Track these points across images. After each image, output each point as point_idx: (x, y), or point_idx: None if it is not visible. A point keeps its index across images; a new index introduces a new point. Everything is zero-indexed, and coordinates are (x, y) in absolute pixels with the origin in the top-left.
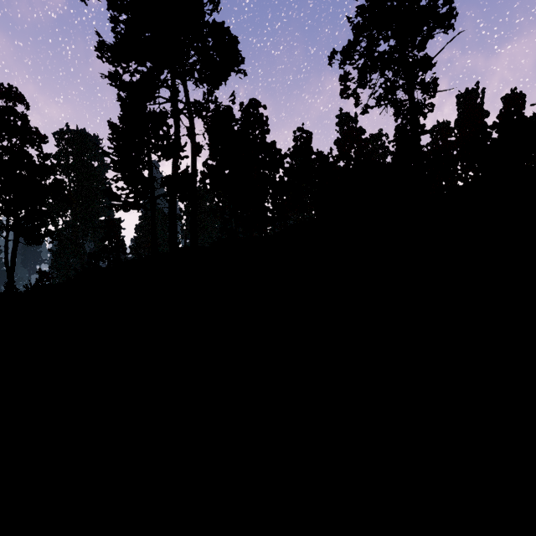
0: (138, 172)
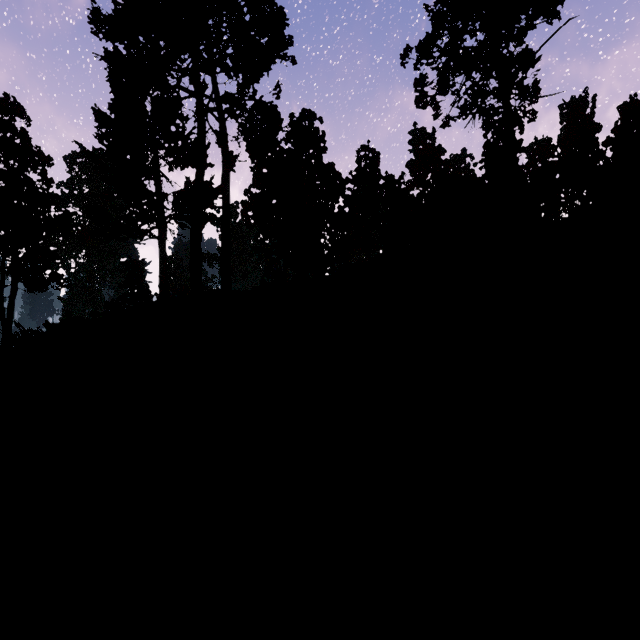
0: (138, 182)
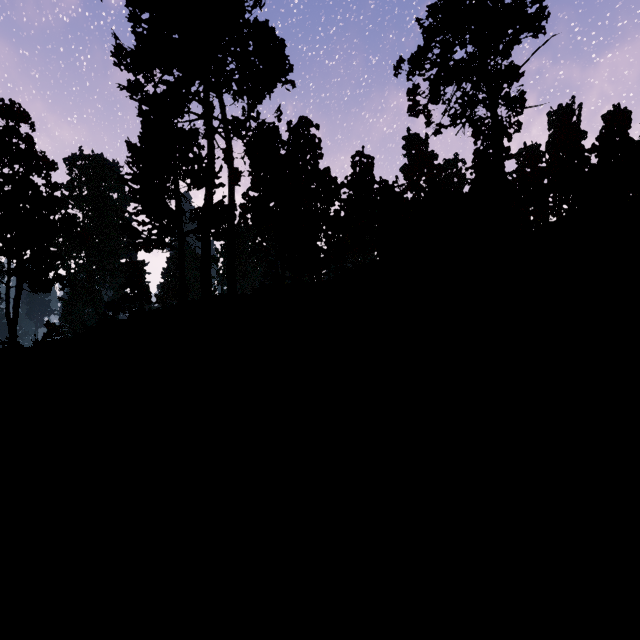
0: (163, 203)
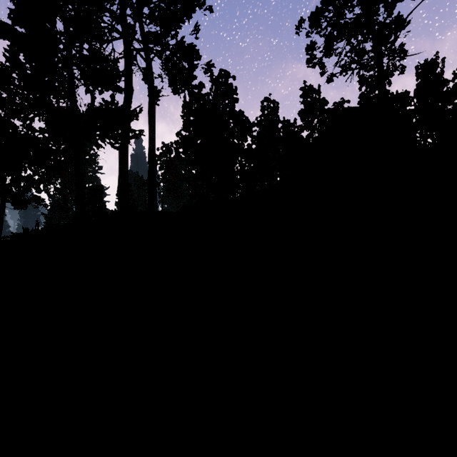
0: (47, 99)
